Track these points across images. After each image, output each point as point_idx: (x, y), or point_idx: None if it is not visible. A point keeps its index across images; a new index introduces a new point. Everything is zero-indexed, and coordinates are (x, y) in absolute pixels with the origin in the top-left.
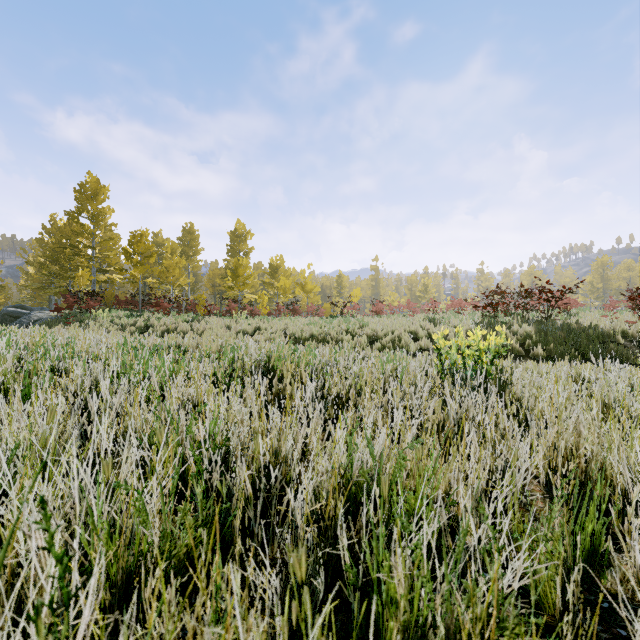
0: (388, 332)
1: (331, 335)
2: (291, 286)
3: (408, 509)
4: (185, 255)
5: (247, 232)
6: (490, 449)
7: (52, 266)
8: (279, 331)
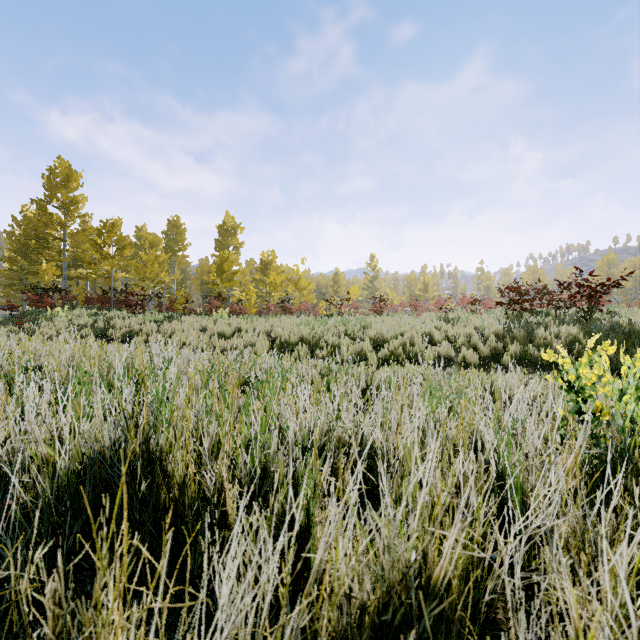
0: (396, 334)
1: (326, 338)
2: (284, 284)
3: None
4: (170, 250)
5: (237, 226)
6: None
7: (20, 261)
8: (263, 333)
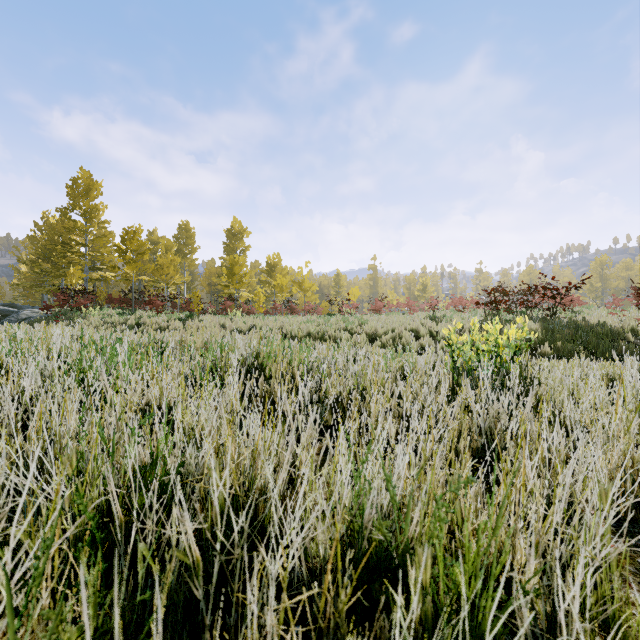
0: (388, 330)
1: (329, 333)
2: (288, 285)
3: (451, 586)
4: (181, 253)
5: (244, 230)
6: (548, 475)
7: (44, 264)
8: (275, 329)
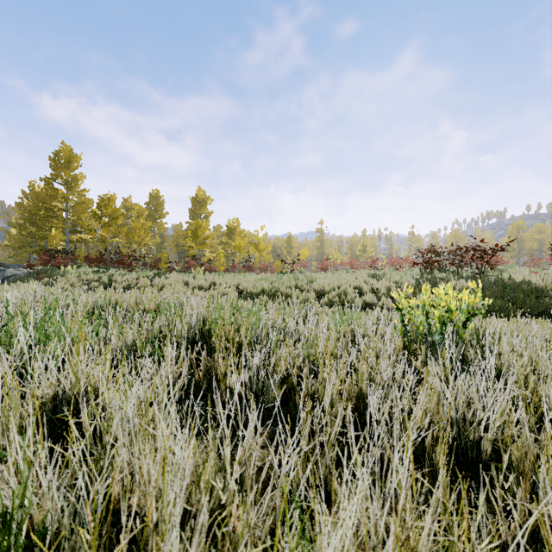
0: (334, 287)
1: (281, 290)
2: (246, 246)
3: None
4: (152, 218)
5: (207, 198)
6: None
7: (30, 227)
8: (233, 286)
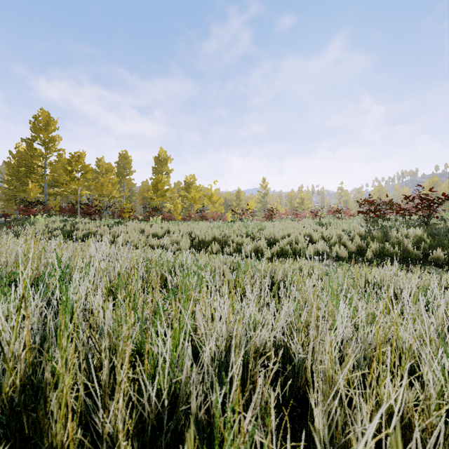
0: (284, 235)
1: (232, 238)
2: (201, 199)
3: None
4: (121, 175)
5: (168, 157)
6: None
7: (14, 182)
8: (186, 234)
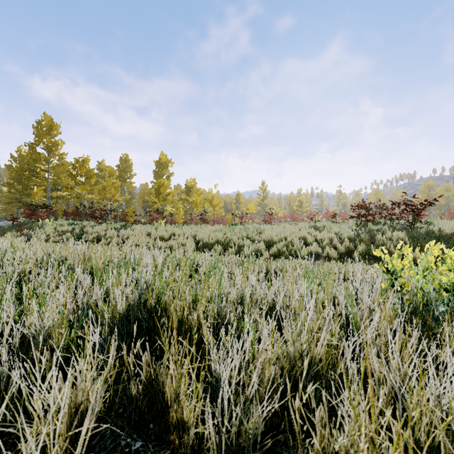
0: (281, 238)
1: (234, 241)
2: (202, 202)
3: None
4: (122, 178)
5: (168, 161)
6: None
7: (17, 186)
8: (190, 237)
